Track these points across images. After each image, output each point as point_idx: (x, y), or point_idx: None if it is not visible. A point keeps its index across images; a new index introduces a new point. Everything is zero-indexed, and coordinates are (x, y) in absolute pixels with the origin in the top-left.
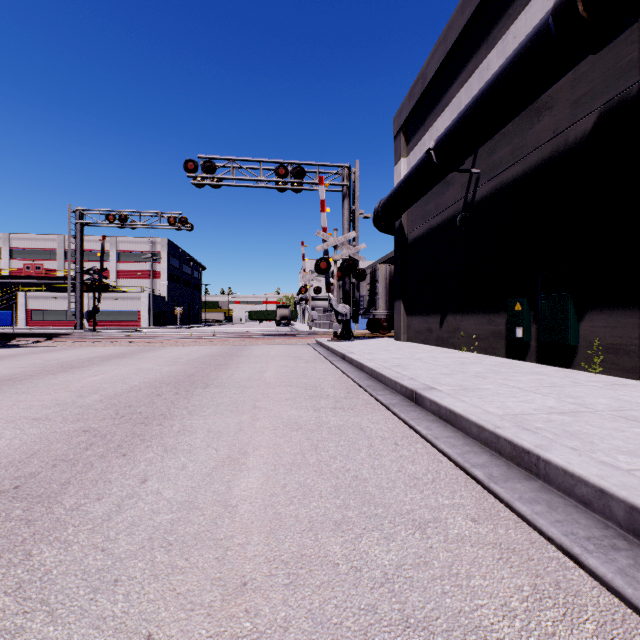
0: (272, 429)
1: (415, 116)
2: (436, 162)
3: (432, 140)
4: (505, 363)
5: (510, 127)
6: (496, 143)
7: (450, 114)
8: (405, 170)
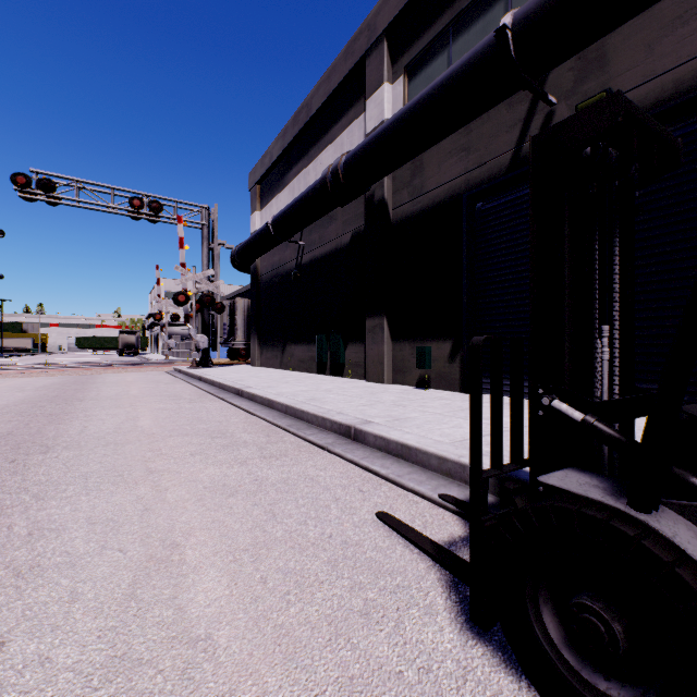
0: (150, 411)
1: (266, 180)
2: (273, 233)
3: (278, 206)
4: (312, 376)
5: (319, 221)
6: (313, 228)
7: (288, 193)
8: (259, 222)
